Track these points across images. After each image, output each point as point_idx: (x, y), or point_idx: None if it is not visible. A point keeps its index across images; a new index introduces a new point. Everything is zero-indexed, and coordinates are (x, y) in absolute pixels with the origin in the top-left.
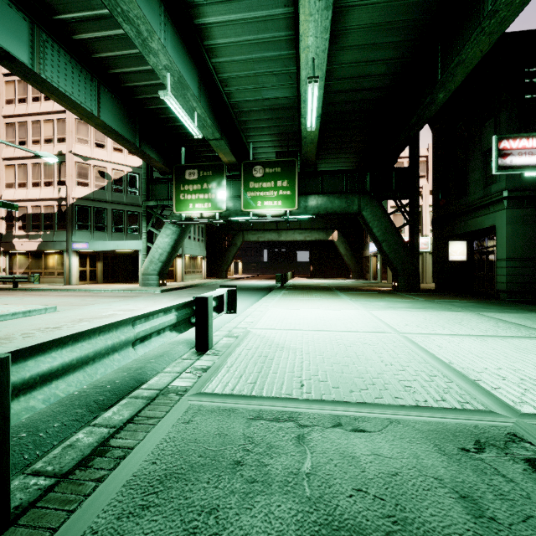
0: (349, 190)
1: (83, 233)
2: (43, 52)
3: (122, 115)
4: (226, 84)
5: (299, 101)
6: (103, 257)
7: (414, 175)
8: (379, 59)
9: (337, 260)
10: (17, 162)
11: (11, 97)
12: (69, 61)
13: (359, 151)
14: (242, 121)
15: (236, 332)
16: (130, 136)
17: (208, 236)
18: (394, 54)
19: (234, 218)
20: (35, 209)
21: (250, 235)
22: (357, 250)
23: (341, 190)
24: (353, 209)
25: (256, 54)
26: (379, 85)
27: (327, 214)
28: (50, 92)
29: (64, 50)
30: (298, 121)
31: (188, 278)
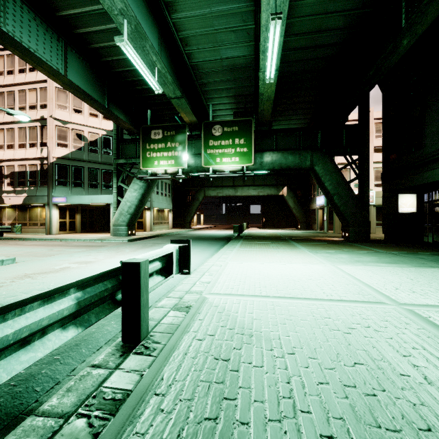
0: (302, 147)
1: (62, 188)
2: (3, 5)
3: (90, 77)
4: (186, 43)
5: (256, 61)
6: (81, 210)
7: (365, 132)
8: (338, 11)
9: (287, 212)
10: (6, 127)
11: (1, 70)
12: (34, 19)
13: (310, 112)
14: (202, 83)
15: (188, 299)
16: (98, 97)
17: (174, 192)
18: (354, 3)
19: (195, 173)
20: (21, 168)
21: (211, 191)
22: (304, 204)
23: (294, 147)
24: (305, 165)
25: (215, 8)
26: (335, 41)
27: (281, 170)
28: (12, 46)
29: (28, 7)
30: (254, 82)
31: (156, 228)
